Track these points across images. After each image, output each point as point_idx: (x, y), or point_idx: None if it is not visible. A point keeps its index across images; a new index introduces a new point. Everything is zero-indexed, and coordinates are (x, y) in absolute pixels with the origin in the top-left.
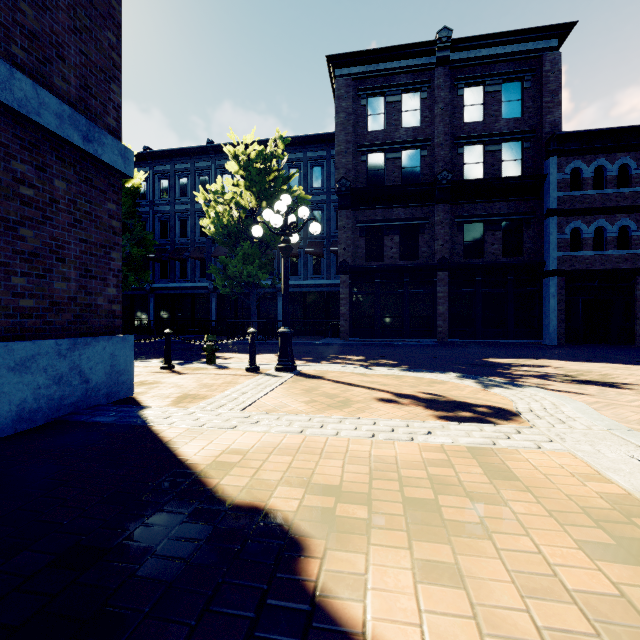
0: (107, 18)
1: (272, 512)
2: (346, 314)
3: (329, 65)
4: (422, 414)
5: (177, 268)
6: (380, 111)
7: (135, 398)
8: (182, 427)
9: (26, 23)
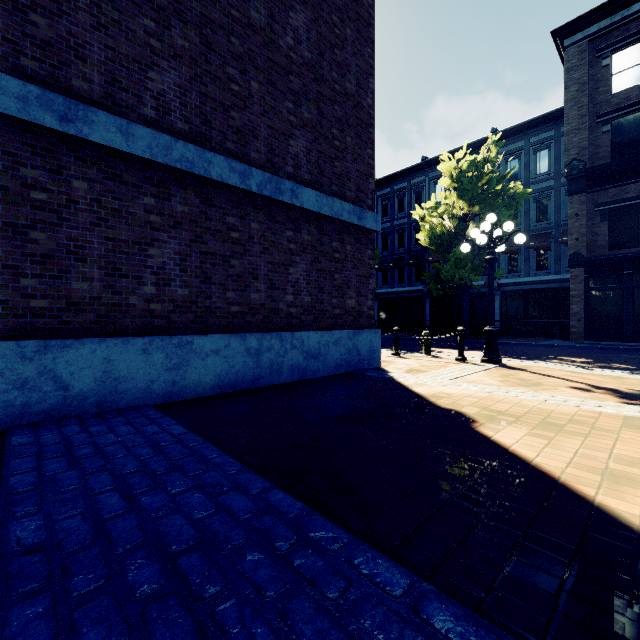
0: (367, 142)
1: (462, 413)
2: (579, 313)
3: (555, 39)
4: (607, 399)
5: (395, 275)
6: (633, 63)
7: (382, 368)
8: (413, 382)
9: (337, 171)
